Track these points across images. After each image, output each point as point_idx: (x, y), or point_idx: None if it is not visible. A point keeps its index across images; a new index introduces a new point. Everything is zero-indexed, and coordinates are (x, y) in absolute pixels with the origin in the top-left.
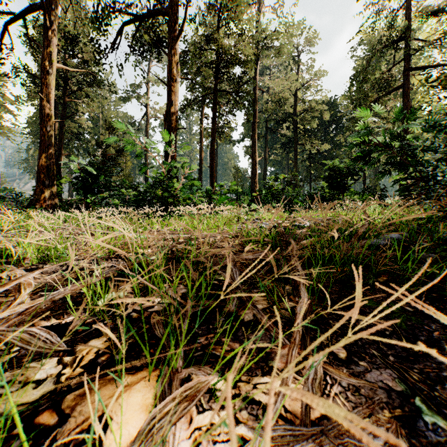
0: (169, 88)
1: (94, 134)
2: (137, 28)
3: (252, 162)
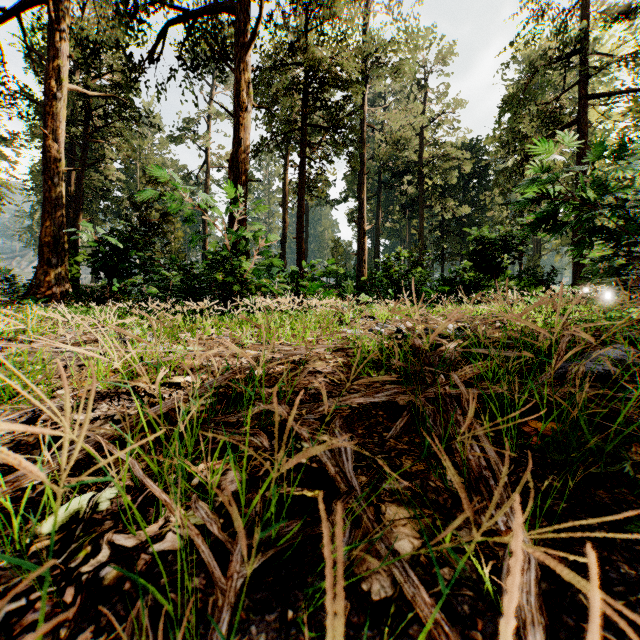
0: (236, 120)
1: (129, 191)
2: (189, 30)
3: (359, 232)
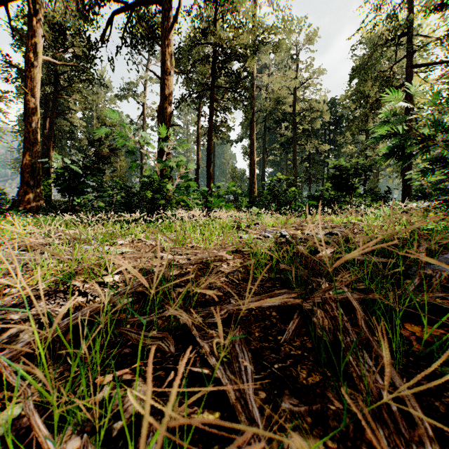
0: (162, 81)
1: (88, 133)
2: (129, 17)
3: (250, 162)
